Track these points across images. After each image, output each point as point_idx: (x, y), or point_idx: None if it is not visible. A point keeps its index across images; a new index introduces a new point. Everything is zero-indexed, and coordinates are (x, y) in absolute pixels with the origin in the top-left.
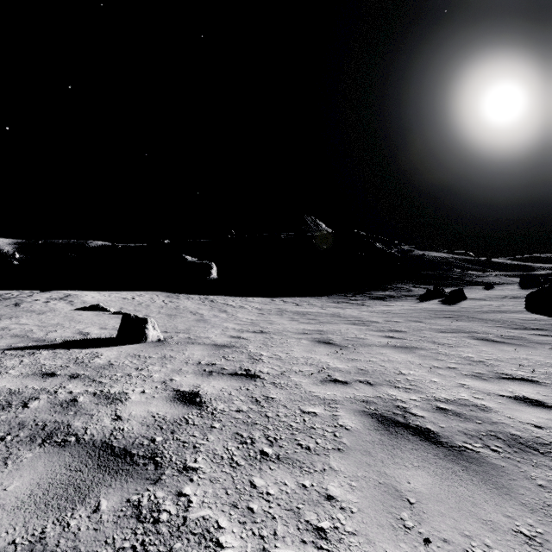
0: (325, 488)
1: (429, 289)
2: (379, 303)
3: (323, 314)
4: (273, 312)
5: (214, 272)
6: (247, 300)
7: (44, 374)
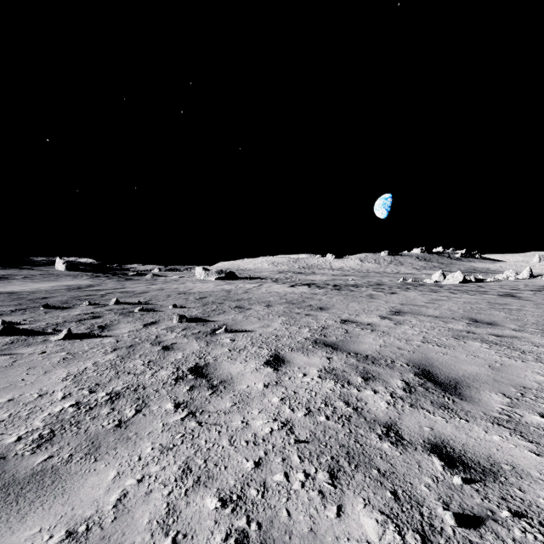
0: None
1: None
2: None
3: None
4: None
5: None
6: None
7: None
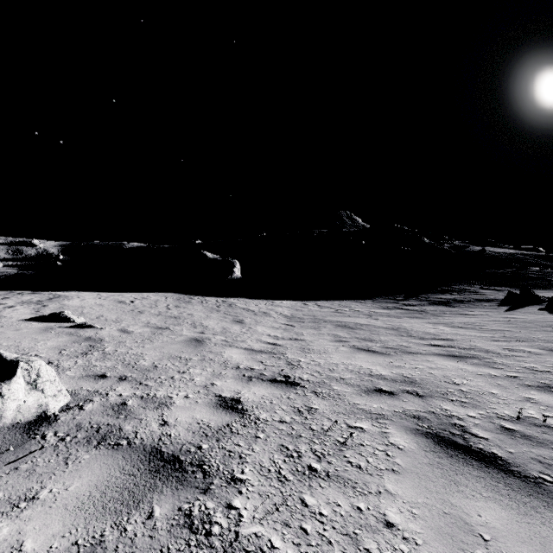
0: None
1: (513, 292)
2: (447, 310)
3: (380, 329)
4: (307, 323)
5: (237, 270)
6: (273, 304)
7: None
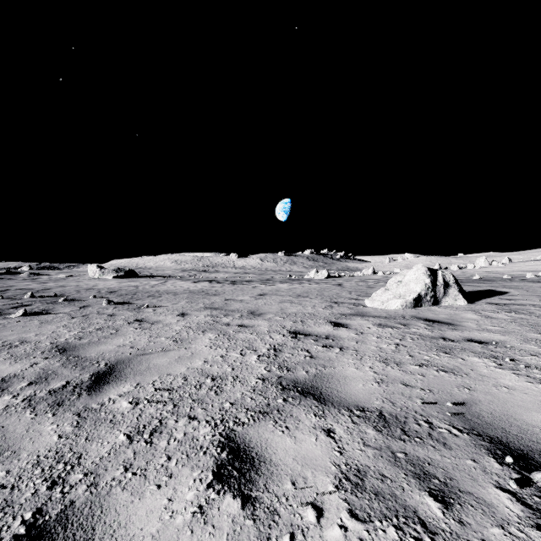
0: (297, 310)
1: None
2: None
3: None
4: None
5: None
6: None
7: (483, 342)
